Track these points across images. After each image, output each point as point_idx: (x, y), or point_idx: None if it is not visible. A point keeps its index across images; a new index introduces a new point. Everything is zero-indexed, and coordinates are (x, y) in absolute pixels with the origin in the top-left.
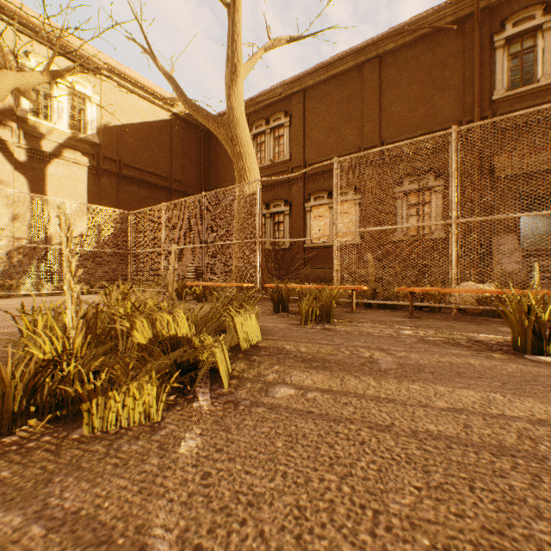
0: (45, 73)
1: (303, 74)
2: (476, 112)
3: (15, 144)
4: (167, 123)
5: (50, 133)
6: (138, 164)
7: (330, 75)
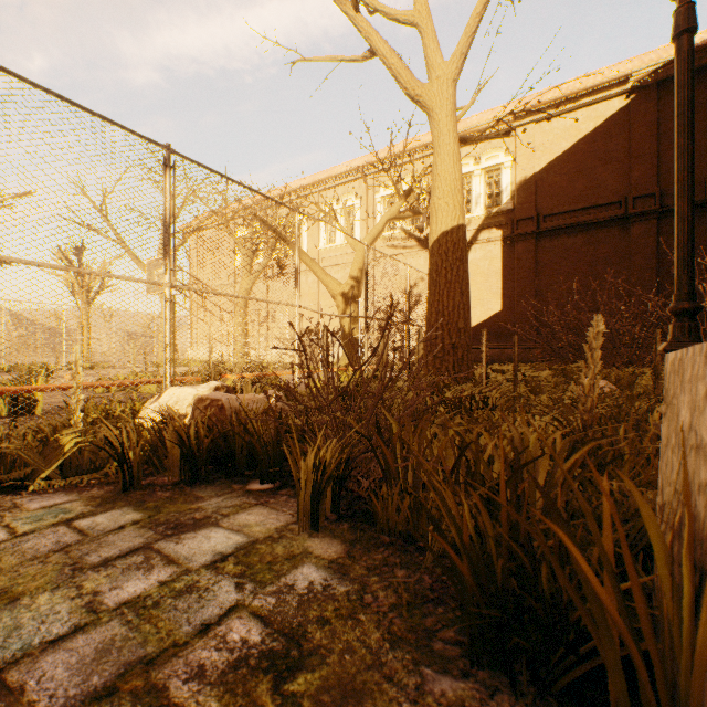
0: (399, 198)
1: None
2: None
3: None
4: (620, 114)
5: (469, 224)
6: (565, 205)
7: None
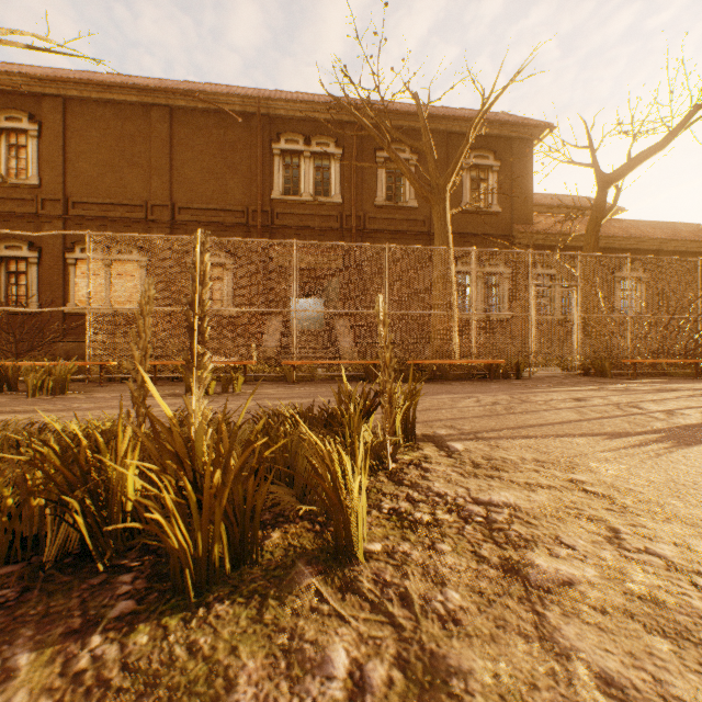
0: None
1: (63, 78)
2: (260, 205)
3: None
4: None
5: None
6: None
7: (106, 98)
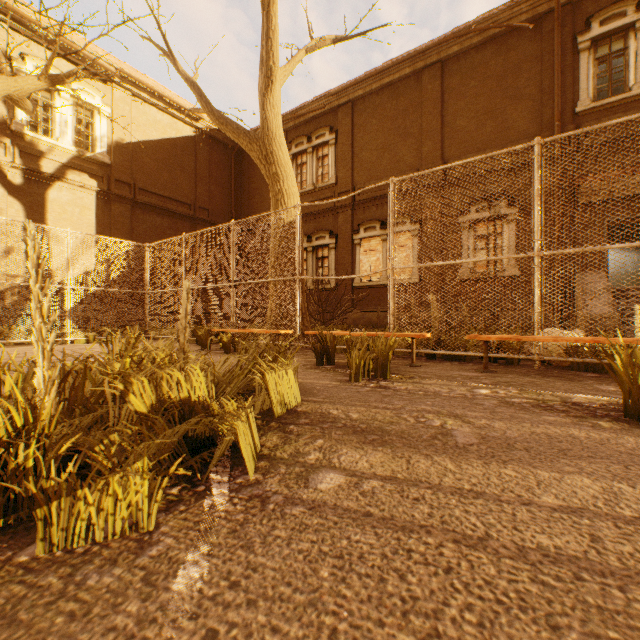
0: (42, 78)
1: (351, 82)
2: (556, 126)
3: (9, 163)
4: (191, 140)
5: (51, 151)
6: (156, 188)
7: (383, 83)
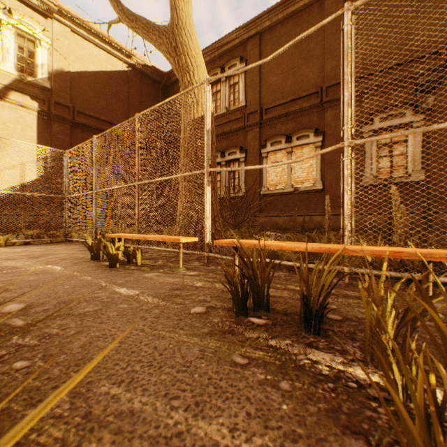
0: None
1: (259, 14)
2: None
3: None
4: (124, 74)
5: None
6: (93, 112)
7: (288, 12)
